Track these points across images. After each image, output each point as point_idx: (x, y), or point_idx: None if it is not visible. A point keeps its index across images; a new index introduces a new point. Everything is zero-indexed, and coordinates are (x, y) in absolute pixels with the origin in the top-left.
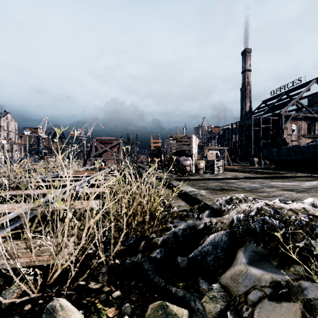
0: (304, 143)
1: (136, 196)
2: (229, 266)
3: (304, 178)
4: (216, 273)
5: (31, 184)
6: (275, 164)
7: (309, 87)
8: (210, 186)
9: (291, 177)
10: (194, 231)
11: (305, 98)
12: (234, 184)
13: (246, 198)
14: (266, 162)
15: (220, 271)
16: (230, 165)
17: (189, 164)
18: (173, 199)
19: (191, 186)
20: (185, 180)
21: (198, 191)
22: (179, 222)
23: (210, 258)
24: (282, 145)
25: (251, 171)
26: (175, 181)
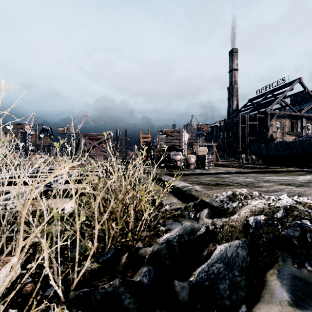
0: (288, 140)
1: (117, 192)
2: (257, 300)
3: (296, 173)
4: (236, 311)
5: (2, 180)
6: (263, 160)
7: (292, 86)
8: (203, 180)
9: (283, 171)
10: (193, 238)
11: (289, 97)
12: (228, 178)
13: (251, 193)
14: (253, 158)
15: (242, 309)
16: (218, 161)
17: (179, 159)
18: (164, 195)
19: (183, 181)
20: (176, 175)
21: (192, 186)
22: (172, 224)
23: (224, 285)
24: (270, 141)
25: (241, 166)
26: (166, 176)
